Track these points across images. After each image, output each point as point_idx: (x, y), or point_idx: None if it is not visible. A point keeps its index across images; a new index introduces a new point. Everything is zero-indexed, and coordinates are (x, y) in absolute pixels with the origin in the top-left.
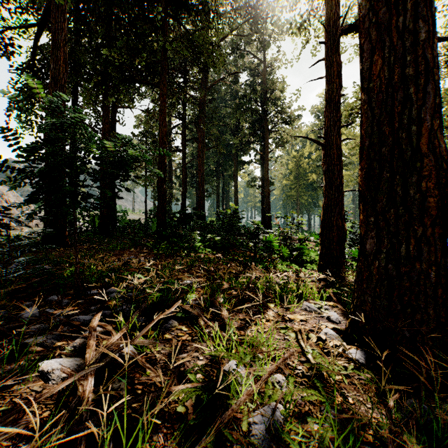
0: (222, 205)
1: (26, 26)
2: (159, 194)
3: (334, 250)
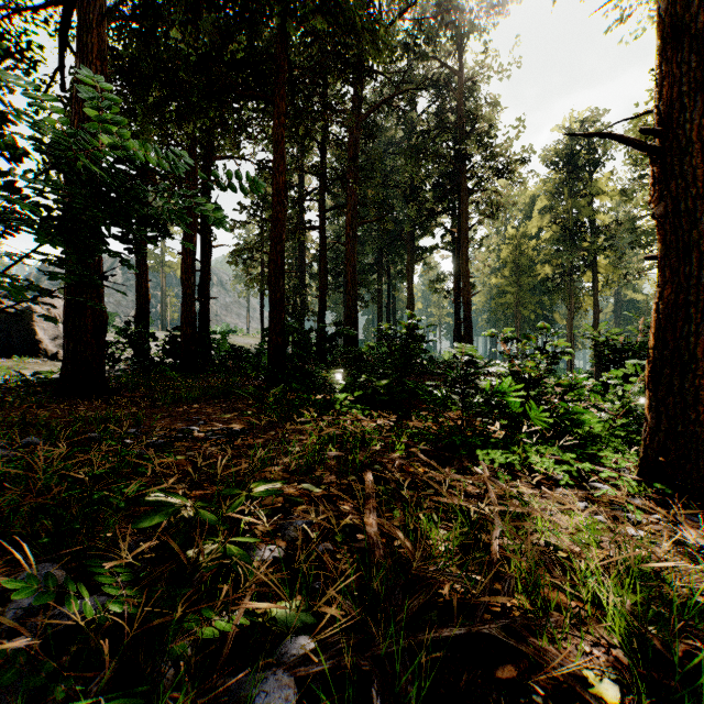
0: (388, 321)
1: (45, 7)
2: (271, 298)
3: (699, 425)
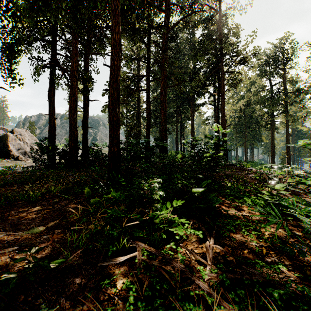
0: (180, 141)
1: None
2: (110, 120)
3: None
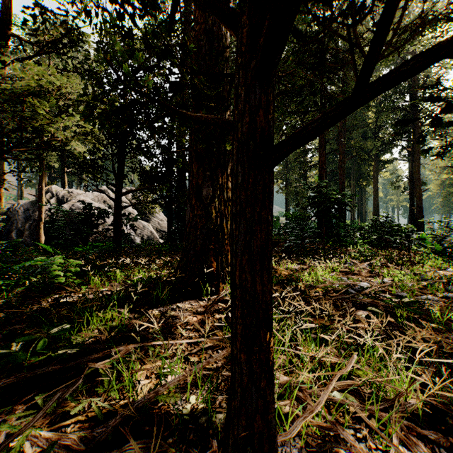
0: (358, 207)
1: None
2: None
3: None
